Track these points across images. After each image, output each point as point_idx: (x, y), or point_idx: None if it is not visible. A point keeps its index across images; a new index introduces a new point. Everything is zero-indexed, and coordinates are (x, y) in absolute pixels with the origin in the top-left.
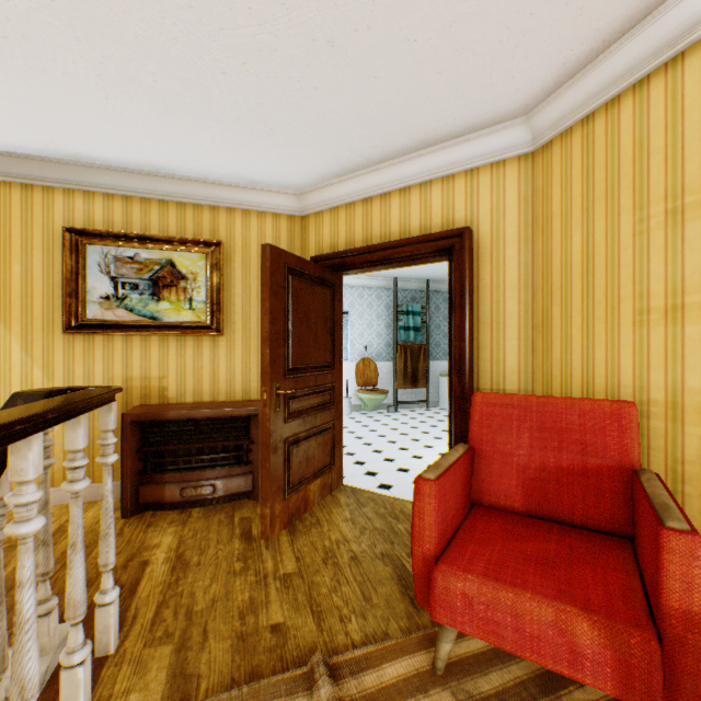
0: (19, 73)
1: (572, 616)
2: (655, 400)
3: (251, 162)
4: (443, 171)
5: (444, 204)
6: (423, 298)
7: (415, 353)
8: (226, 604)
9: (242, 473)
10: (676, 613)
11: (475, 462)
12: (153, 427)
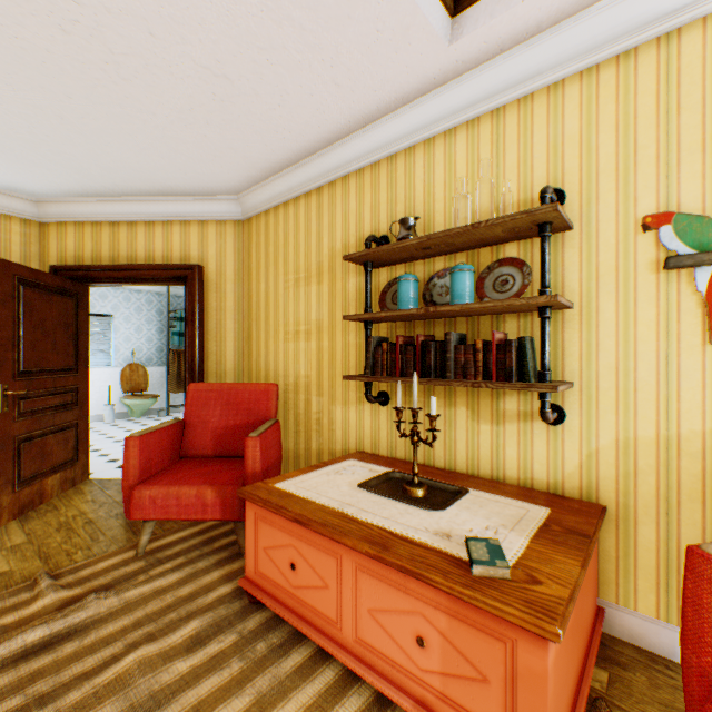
0: None
1: (206, 489)
2: (291, 382)
3: None
4: (181, 217)
5: (183, 242)
6: None
7: None
8: None
9: None
10: (251, 475)
11: (187, 430)
12: None
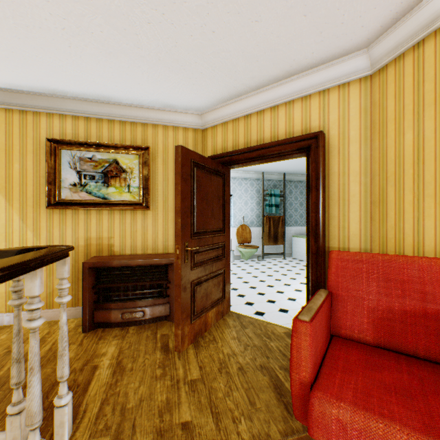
0: (10, 29)
1: None
2: None
3: (168, 92)
4: (302, 92)
5: (303, 116)
6: (281, 185)
7: (276, 221)
8: (149, 403)
9: (162, 303)
10: None
11: (333, 303)
12: (104, 271)
